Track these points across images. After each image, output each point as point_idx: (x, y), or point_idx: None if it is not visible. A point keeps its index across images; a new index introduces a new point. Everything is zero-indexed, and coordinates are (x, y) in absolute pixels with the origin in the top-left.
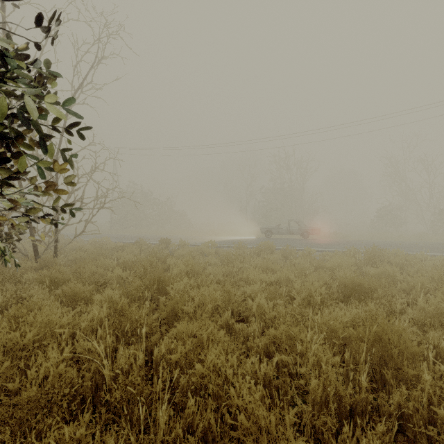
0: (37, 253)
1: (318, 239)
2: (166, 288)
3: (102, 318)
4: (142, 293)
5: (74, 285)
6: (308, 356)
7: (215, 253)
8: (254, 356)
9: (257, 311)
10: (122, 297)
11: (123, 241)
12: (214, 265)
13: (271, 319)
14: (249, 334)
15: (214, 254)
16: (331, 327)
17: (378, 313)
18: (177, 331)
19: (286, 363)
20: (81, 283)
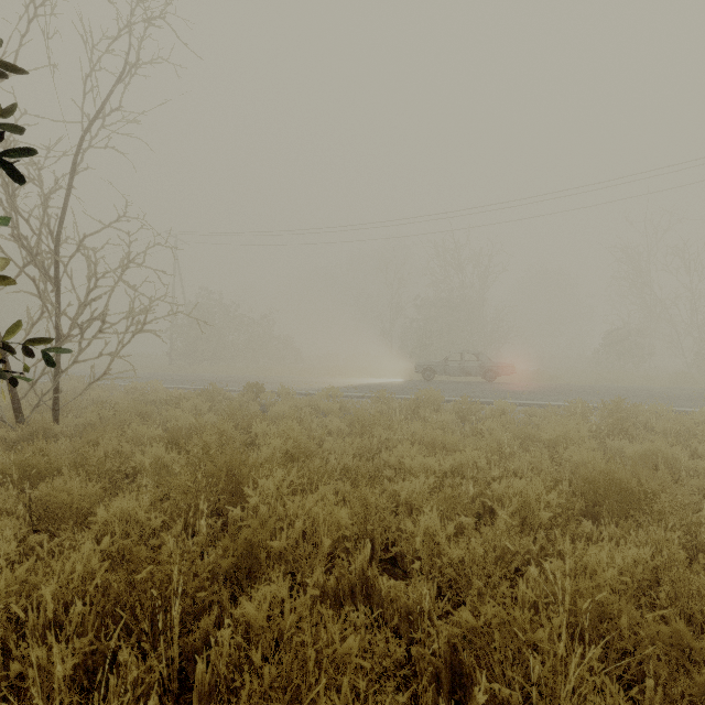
0: (19, 413)
1: (511, 383)
2: (243, 487)
3: (95, 571)
4: (196, 498)
5: (62, 484)
6: (558, 691)
7: (339, 409)
8: (430, 691)
9: (424, 544)
10: (151, 512)
11: (185, 386)
12: (338, 433)
13: (453, 562)
14: (410, 605)
15: (337, 412)
16: (596, 603)
17: (698, 568)
18: (253, 607)
19: (503, 702)
20: (84, 475)
